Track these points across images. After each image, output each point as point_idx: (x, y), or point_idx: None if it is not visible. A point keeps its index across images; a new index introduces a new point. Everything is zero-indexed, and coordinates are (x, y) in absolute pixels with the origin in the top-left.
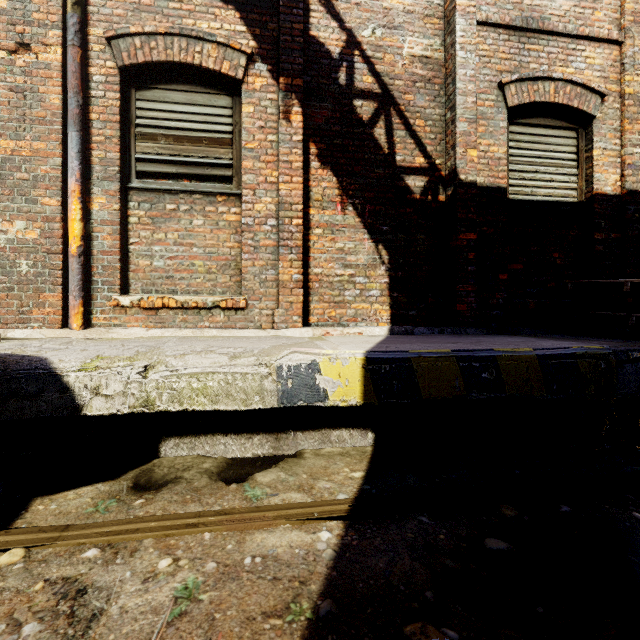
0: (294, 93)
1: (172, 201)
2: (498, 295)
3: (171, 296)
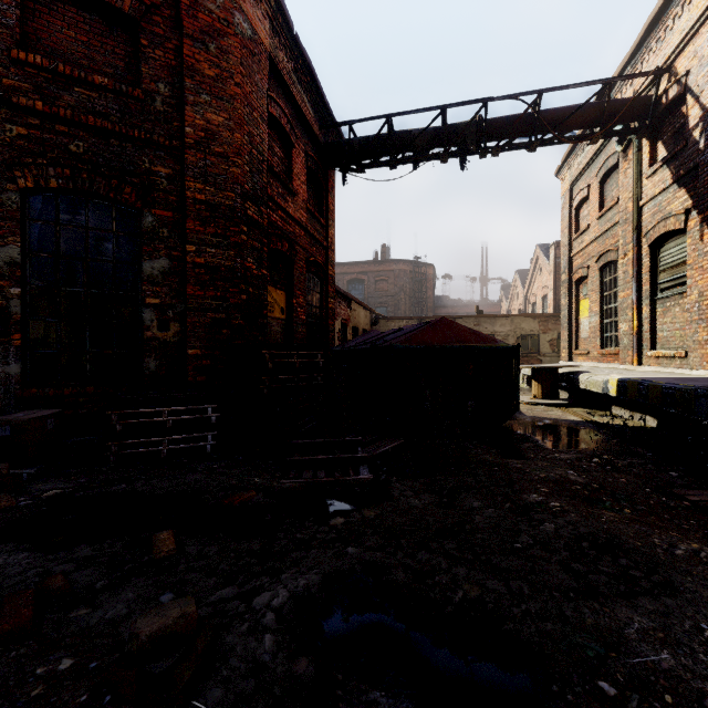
0: (704, 222)
1: (668, 301)
2: None
3: (660, 351)
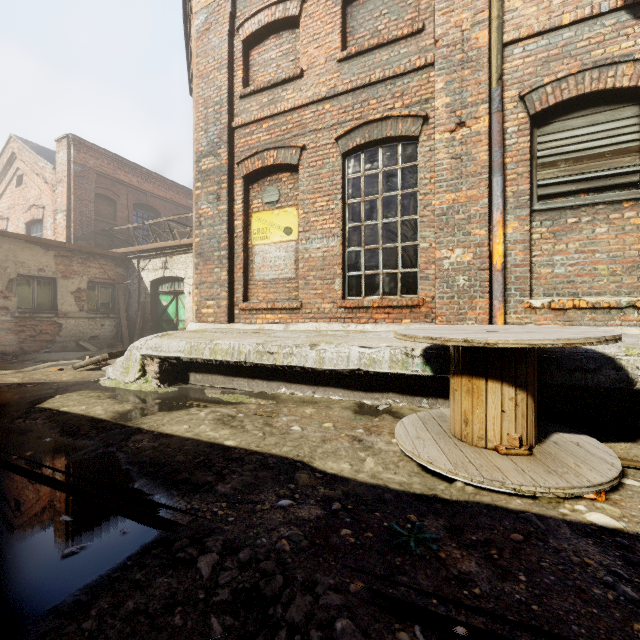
0: None
1: (573, 215)
2: None
3: (581, 298)
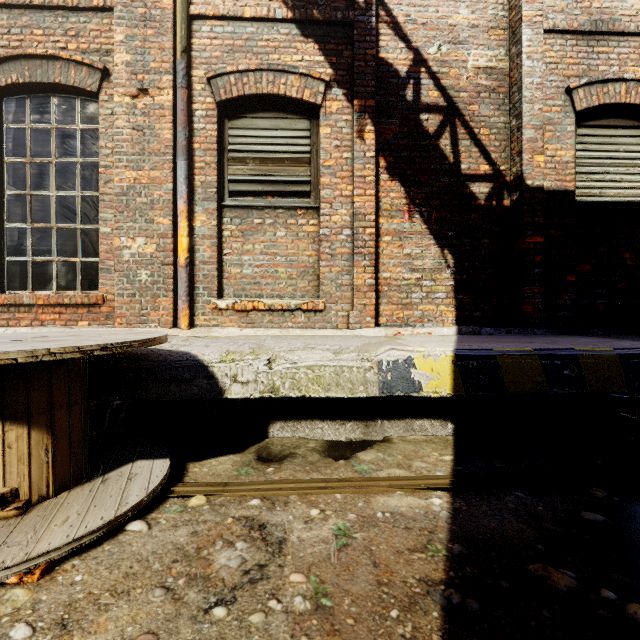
0: (367, 113)
1: (259, 216)
2: (565, 296)
3: (260, 300)
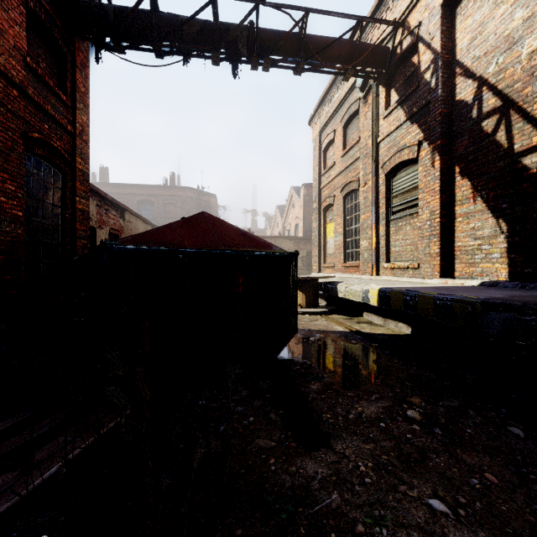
0: (436, 150)
1: (400, 221)
2: None
3: (395, 263)
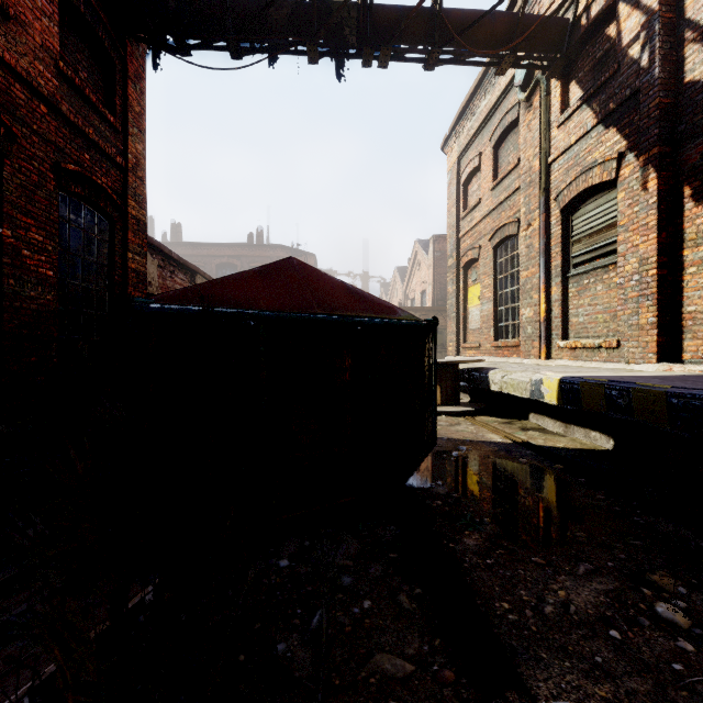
0: (650, 163)
1: (586, 278)
2: None
3: (579, 340)
